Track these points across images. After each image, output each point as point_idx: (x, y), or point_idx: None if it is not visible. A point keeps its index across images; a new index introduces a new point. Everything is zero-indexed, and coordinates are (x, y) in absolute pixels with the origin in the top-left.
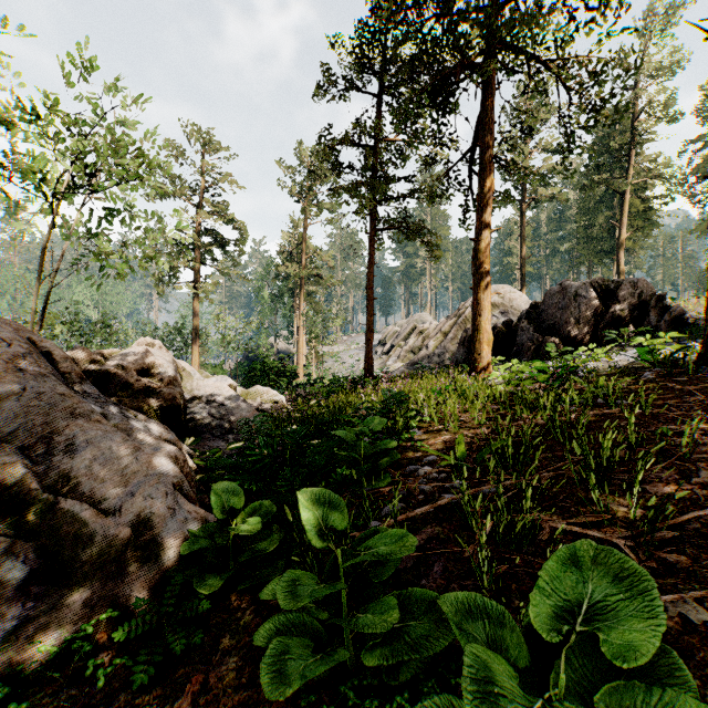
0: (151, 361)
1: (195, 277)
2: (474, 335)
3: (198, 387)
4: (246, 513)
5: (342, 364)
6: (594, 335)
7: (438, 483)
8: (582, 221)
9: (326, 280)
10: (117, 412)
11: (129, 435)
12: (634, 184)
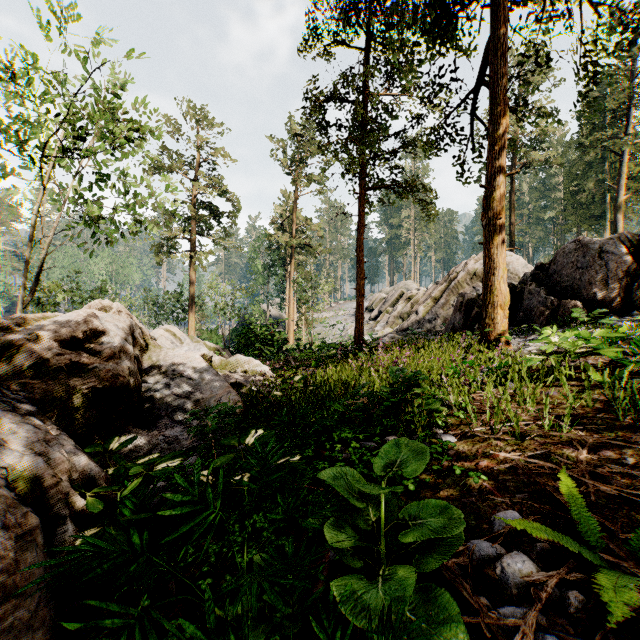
0: (90, 328)
1: (191, 246)
2: (485, 298)
3: (166, 358)
4: None
5: (330, 329)
6: (625, 298)
7: None
8: (570, 187)
9: (316, 248)
10: None
11: None
12: (632, 144)
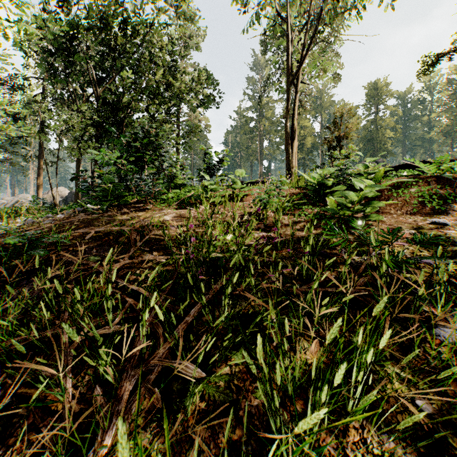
0: None
1: None
2: None
3: None
4: None
5: None
6: None
7: None
8: None
9: None
10: None
11: None
12: None
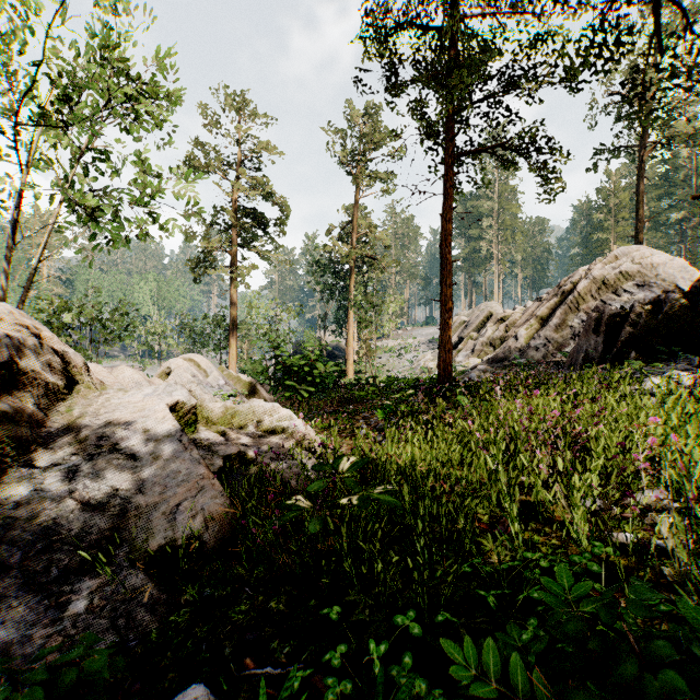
0: None
1: (232, 261)
2: None
3: (102, 409)
4: None
5: (398, 360)
6: None
7: None
8: None
9: (380, 261)
10: None
11: None
12: None
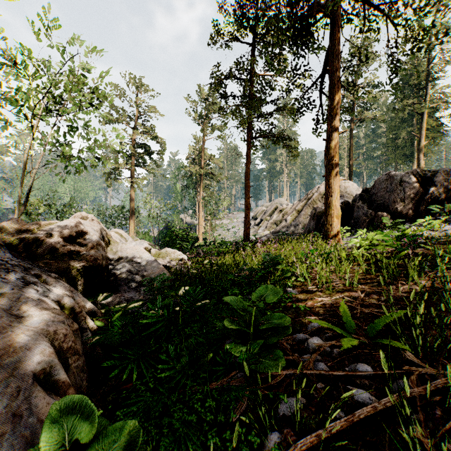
0: (78, 230)
1: (131, 174)
2: (326, 211)
3: (121, 249)
4: (98, 443)
5: (228, 232)
6: (416, 211)
7: (342, 372)
8: (391, 135)
9: (217, 176)
10: (17, 278)
11: (15, 305)
12: (430, 107)
